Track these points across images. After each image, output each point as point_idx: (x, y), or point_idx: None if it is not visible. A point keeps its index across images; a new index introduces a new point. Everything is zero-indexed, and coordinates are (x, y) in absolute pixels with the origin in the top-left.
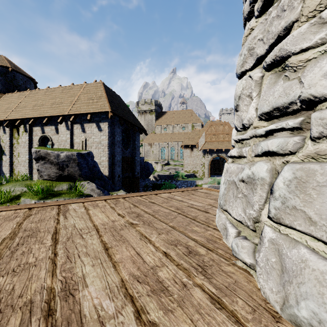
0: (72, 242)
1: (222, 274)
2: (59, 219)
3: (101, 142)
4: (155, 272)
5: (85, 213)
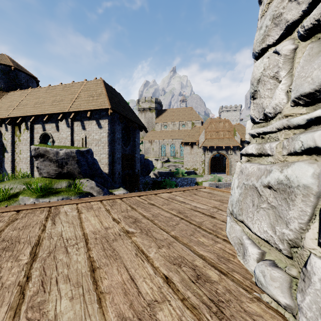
0: (53, 259)
1: (246, 318)
2: (46, 225)
3: (101, 140)
4: (152, 312)
5: (76, 218)
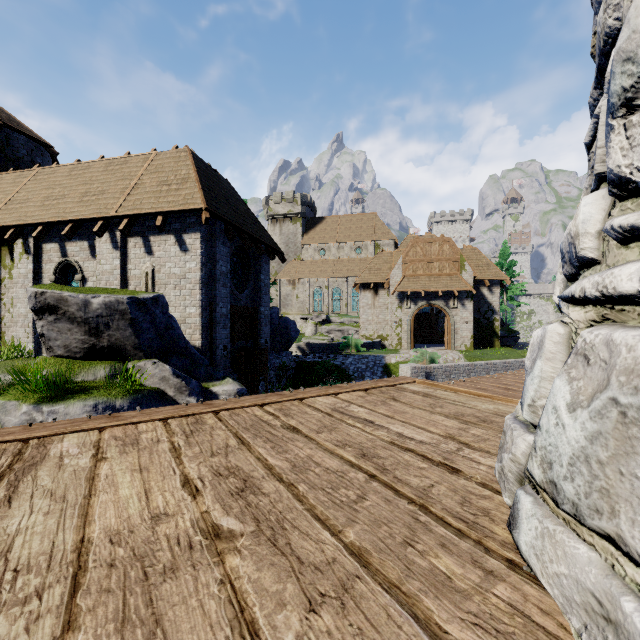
0: None
1: None
2: None
3: (186, 276)
4: None
5: (83, 477)
